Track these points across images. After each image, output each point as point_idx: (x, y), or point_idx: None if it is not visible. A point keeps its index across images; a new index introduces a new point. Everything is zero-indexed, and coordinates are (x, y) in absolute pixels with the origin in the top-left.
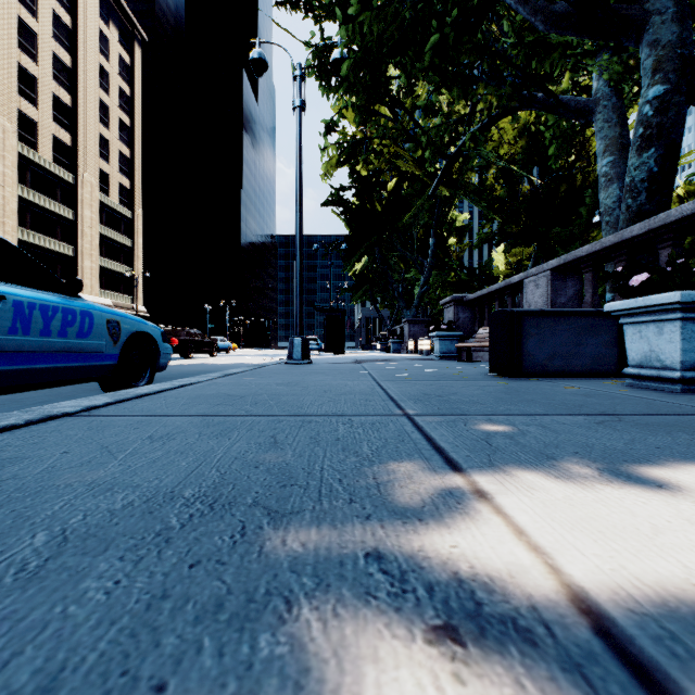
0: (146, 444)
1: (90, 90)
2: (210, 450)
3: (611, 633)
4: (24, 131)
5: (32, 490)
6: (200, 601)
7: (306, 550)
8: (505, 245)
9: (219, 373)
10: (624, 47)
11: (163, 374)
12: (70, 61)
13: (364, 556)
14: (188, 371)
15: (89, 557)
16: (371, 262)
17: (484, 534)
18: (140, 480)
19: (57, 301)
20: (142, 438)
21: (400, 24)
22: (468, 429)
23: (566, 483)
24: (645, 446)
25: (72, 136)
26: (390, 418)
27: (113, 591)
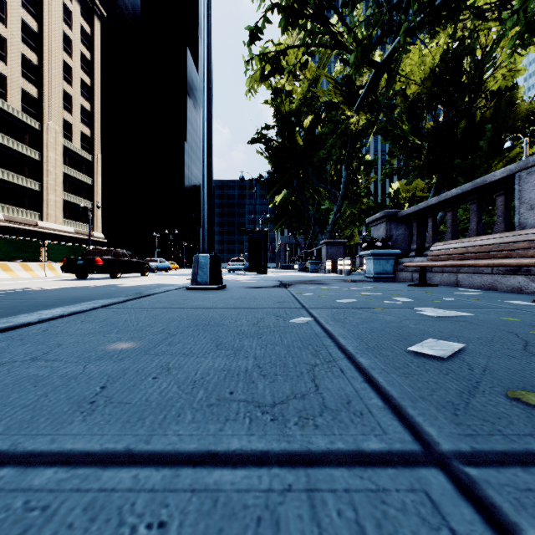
0: None
1: (55, 52)
2: None
3: None
4: None
5: None
6: None
7: None
8: (407, 178)
9: None
10: None
11: (4, 305)
12: (36, 27)
13: None
14: (55, 300)
15: None
16: (290, 193)
17: None
18: None
19: None
20: None
21: None
22: None
23: None
24: None
25: (38, 90)
26: None
27: None
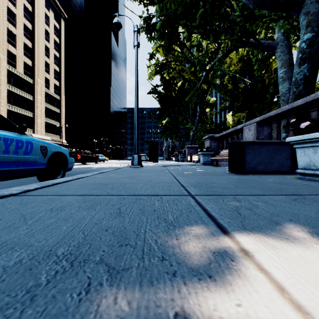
0: (47, 214)
1: (40, 40)
2: (82, 217)
3: None
4: (10, 59)
5: None
6: None
7: (131, 309)
8: (232, 112)
9: (98, 171)
10: (291, 17)
11: (72, 172)
12: (31, 27)
13: (173, 316)
14: (84, 171)
15: None
16: (170, 120)
17: (257, 291)
18: (34, 240)
19: (13, 136)
20: (47, 209)
21: (184, 5)
22: (225, 204)
23: (294, 243)
24: None
25: (32, 61)
26: (182, 197)
27: None
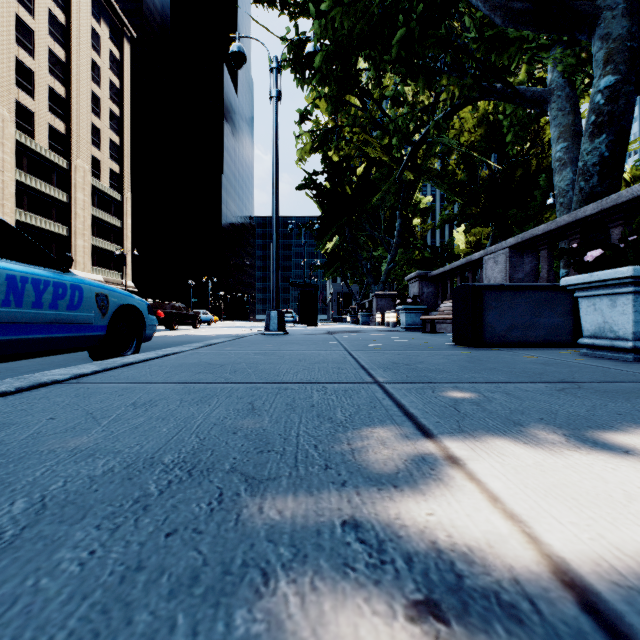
0: (129, 411)
1: (83, 83)
2: (190, 416)
3: (599, 609)
4: (22, 121)
5: (15, 456)
6: (175, 573)
7: (283, 517)
8: (465, 226)
9: (201, 343)
10: (577, 41)
11: (149, 344)
12: (64, 56)
13: (341, 524)
14: (172, 342)
15: (66, 525)
16: (342, 241)
17: (460, 501)
18: (122, 446)
19: (48, 275)
20: (126, 404)
21: (369, 19)
22: (436, 396)
23: (535, 449)
24: (607, 413)
25: (66, 125)
26: (362, 385)
27: (87, 562)
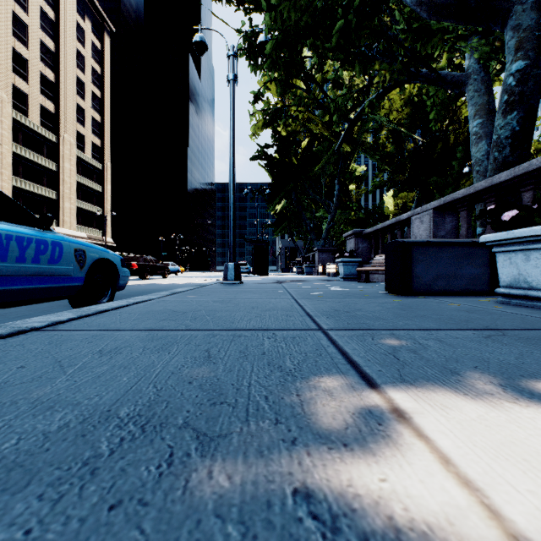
0: (95, 358)
1: (69, 69)
2: (150, 364)
3: None
4: (17, 102)
5: None
6: None
7: (232, 484)
8: (394, 191)
9: (168, 291)
10: (491, 32)
11: (124, 292)
12: (53, 46)
13: (292, 493)
14: (144, 290)
15: (7, 495)
16: (289, 203)
17: (411, 464)
18: (81, 397)
19: (31, 233)
20: (93, 352)
21: (312, 13)
22: (376, 343)
23: (476, 401)
24: (535, 361)
25: (55, 105)
26: (308, 332)
27: None
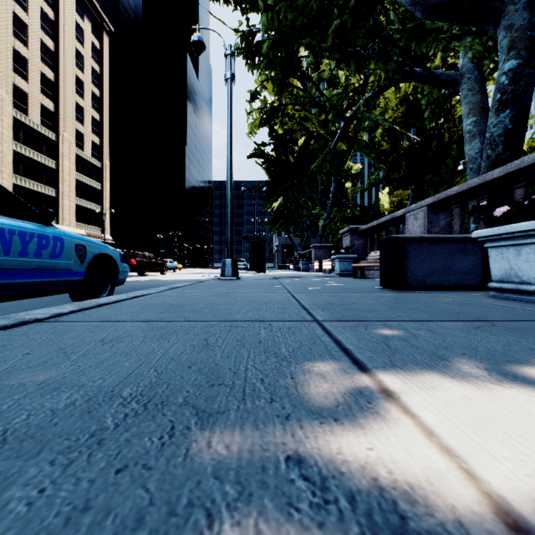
0: (97, 346)
1: (69, 69)
2: (151, 351)
3: None
4: (17, 100)
5: None
6: (120, 513)
7: (230, 452)
8: (389, 188)
9: (166, 286)
10: (484, 32)
11: (123, 287)
12: (53, 46)
13: (285, 460)
14: (143, 286)
15: (21, 461)
16: (286, 201)
17: (397, 435)
18: (86, 380)
19: (33, 228)
20: (95, 340)
21: (309, 13)
22: (369, 333)
23: (461, 383)
24: (521, 348)
25: (54, 104)
26: (303, 323)
27: (35, 501)
